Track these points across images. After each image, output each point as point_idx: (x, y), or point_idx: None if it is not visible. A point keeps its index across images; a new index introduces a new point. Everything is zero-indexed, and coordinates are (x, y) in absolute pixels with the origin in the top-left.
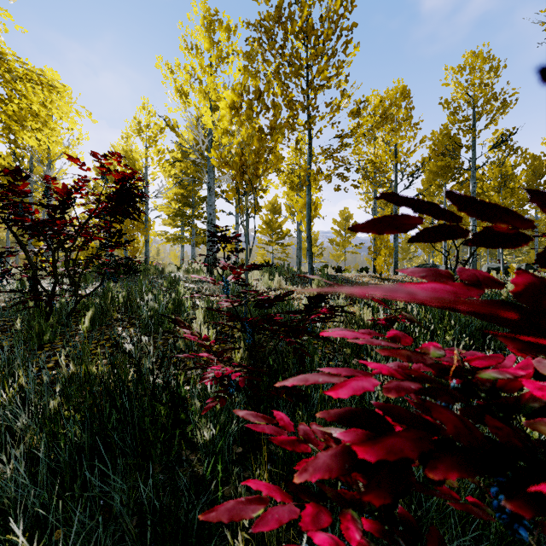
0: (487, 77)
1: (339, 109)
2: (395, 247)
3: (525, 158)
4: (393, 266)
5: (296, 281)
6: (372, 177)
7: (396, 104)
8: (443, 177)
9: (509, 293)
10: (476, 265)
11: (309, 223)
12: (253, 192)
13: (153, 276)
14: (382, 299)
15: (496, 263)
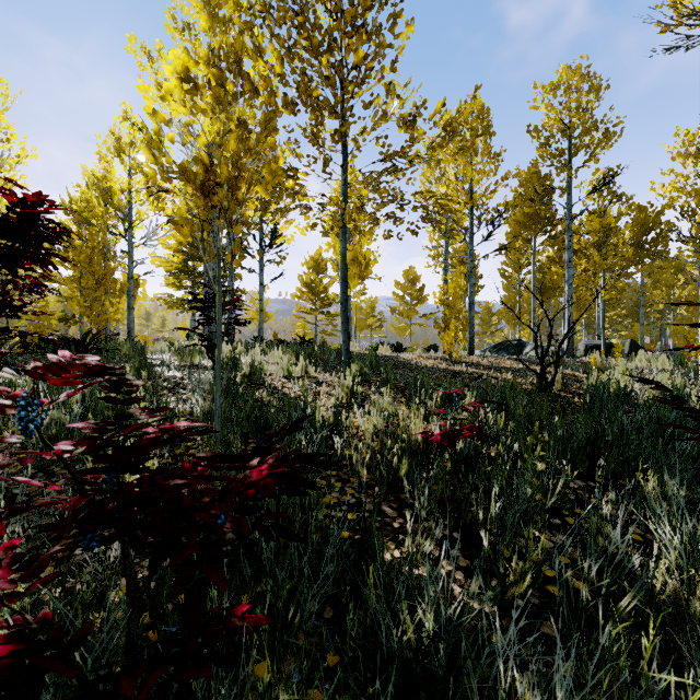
0: (586, 99)
1: (385, 117)
2: (470, 319)
3: (630, 207)
4: (468, 344)
5: (333, 366)
6: (435, 219)
7: (471, 127)
8: (531, 229)
9: (619, 384)
10: (572, 343)
11: (343, 283)
12: (230, 227)
13: (120, 359)
14: (446, 396)
15: (593, 338)
